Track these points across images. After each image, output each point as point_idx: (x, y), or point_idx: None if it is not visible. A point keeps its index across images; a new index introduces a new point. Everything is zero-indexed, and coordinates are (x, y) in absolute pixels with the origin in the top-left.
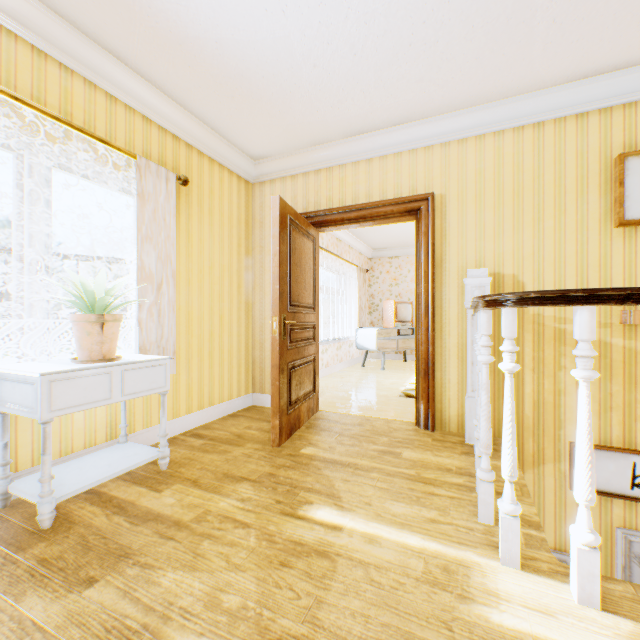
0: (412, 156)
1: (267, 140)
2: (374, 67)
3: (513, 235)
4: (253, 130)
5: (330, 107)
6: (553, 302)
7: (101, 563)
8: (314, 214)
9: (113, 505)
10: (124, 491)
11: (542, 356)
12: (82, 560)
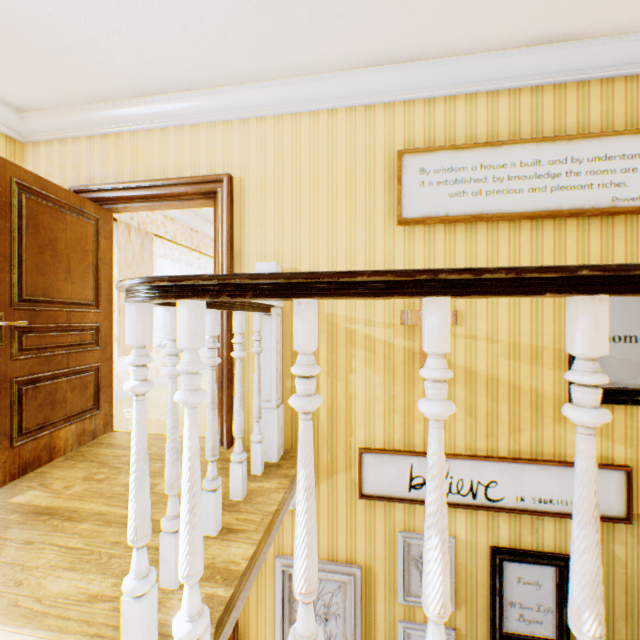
0: (211, 130)
1: (20, 83)
2: None
3: (310, 228)
4: None
5: (84, 47)
6: (151, 295)
7: None
8: (97, 188)
9: None
10: None
11: (336, 358)
12: None
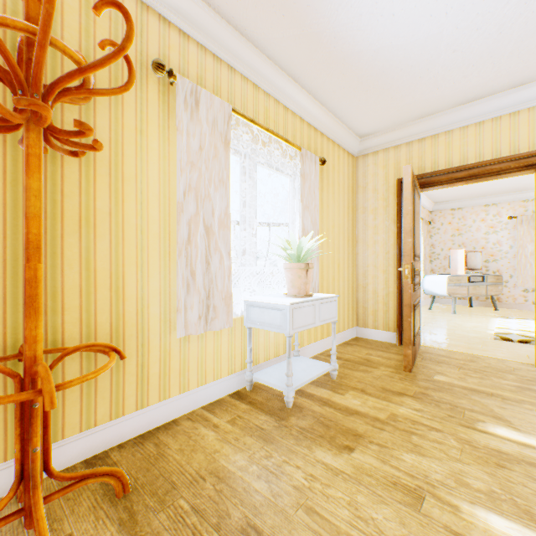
0: (532, 113)
1: (378, 120)
2: (515, 39)
3: None
4: (370, 114)
5: (452, 83)
6: None
7: (345, 437)
8: (419, 177)
9: (316, 399)
10: (315, 390)
11: None
12: (329, 433)
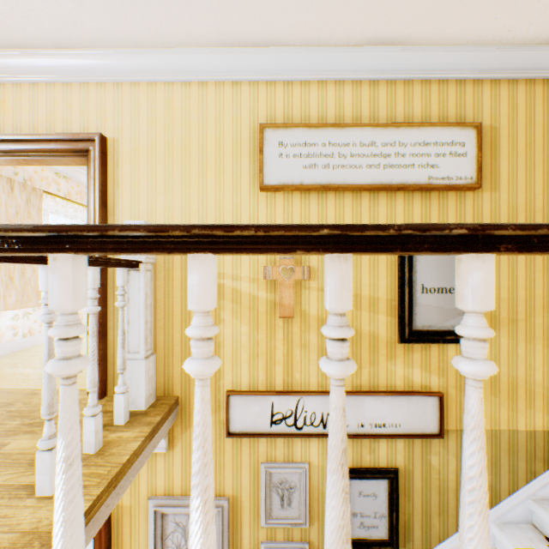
0: (84, 90)
1: None
2: None
3: (182, 190)
4: None
5: None
6: None
7: None
8: None
9: None
10: None
11: None
12: None
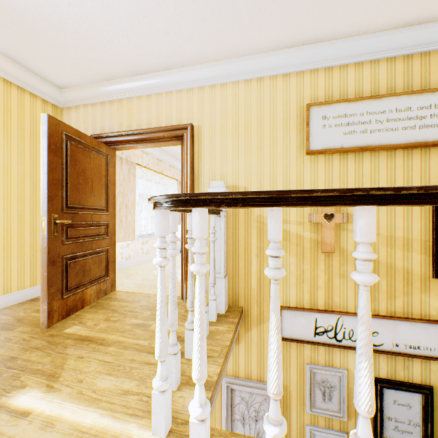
0: (179, 95)
1: (63, 71)
2: (124, 14)
3: (245, 158)
4: (44, 60)
5: (103, 47)
6: (176, 205)
7: None
8: (107, 135)
9: None
10: None
11: (263, 245)
12: None
